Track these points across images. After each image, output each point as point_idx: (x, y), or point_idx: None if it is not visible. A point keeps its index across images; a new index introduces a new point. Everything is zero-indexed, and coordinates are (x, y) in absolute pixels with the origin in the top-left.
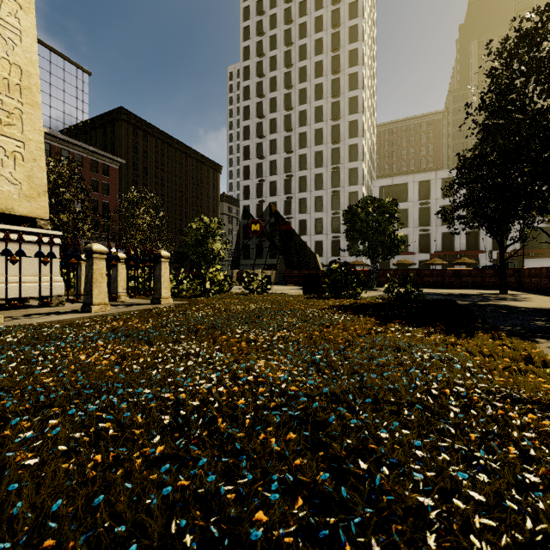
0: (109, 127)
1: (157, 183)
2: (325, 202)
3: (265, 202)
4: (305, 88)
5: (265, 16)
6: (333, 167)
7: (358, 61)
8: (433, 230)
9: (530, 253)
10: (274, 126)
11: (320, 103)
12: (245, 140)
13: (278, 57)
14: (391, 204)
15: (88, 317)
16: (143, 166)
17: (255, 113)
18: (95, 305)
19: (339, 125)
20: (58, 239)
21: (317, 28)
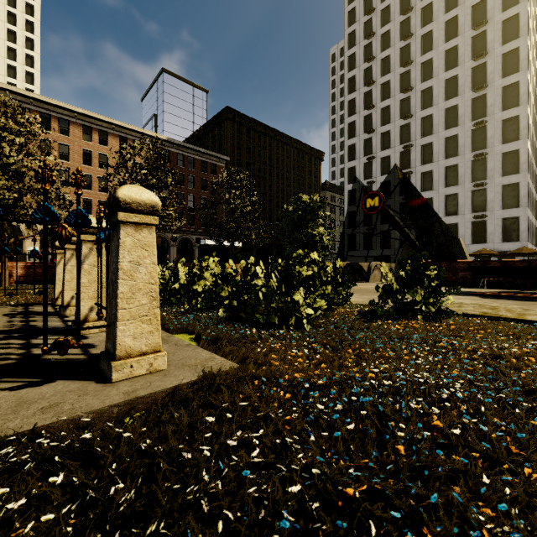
0: (217, 129)
1: (259, 177)
2: (461, 172)
3: (374, 183)
4: (430, 30)
5: None
6: (476, 122)
7: None
8: None
9: None
10: (386, 91)
11: (454, 43)
12: (350, 116)
13: (391, 6)
14: None
15: None
16: (246, 161)
17: (362, 81)
18: None
19: (485, 64)
20: None
21: None
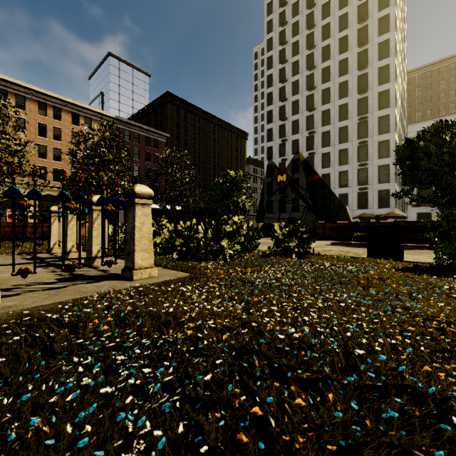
0: (159, 110)
1: (195, 152)
2: (350, 154)
3: (287, 160)
4: (328, 44)
5: None
6: (360, 117)
7: (390, 2)
8: None
9: None
10: (296, 88)
11: (345, 56)
12: (268, 105)
13: (300, 21)
14: None
15: None
16: (184, 138)
17: (278, 79)
18: None
19: (367, 74)
20: None
21: None
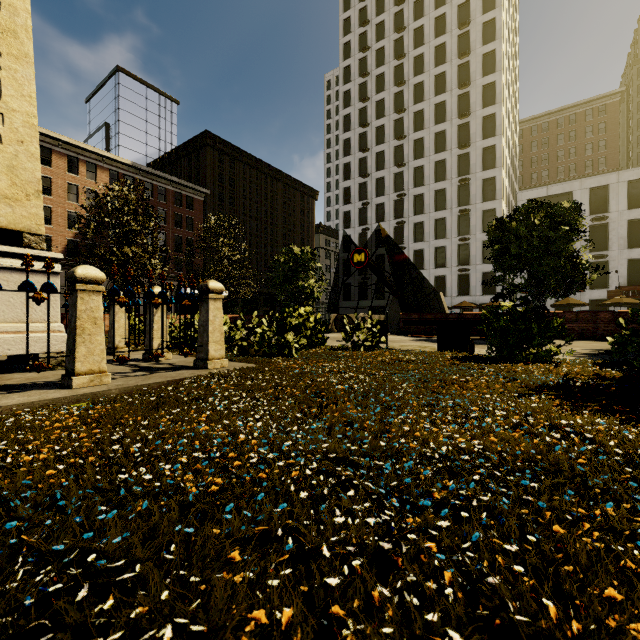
0: (194, 155)
1: (245, 215)
2: (448, 225)
3: (369, 230)
4: (422, 81)
5: (369, 1)
6: (461, 178)
7: (496, 35)
8: (613, 256)
9: None
10: (381, 135)
11: (443, 98)
12: (345, 156)
13: (386, 48)
14: (570, 210)
15: (51, 400)
16: (229, 196)
17: (358, 121)
18: (81, 375)
19: (469, 124)
20: (56, 264)
21: (438, 2)
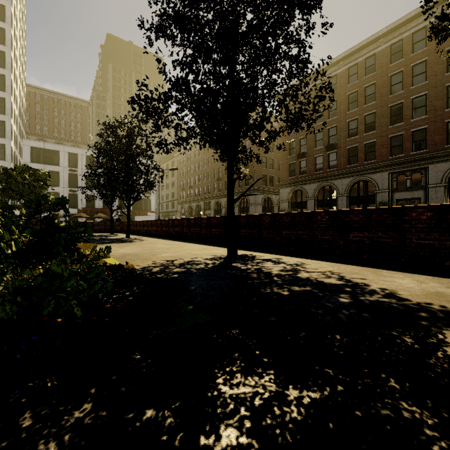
0: None
1: None
2: None
3: None
4: None
5: None
6: None
7: (6, 19)
8: (80, 192)
9: (137, 213)
10: None
11: None
12: None
13: None
14: (45, 174)
15: None
16: None
17: None
18: None
19: None
20: None
21: None
